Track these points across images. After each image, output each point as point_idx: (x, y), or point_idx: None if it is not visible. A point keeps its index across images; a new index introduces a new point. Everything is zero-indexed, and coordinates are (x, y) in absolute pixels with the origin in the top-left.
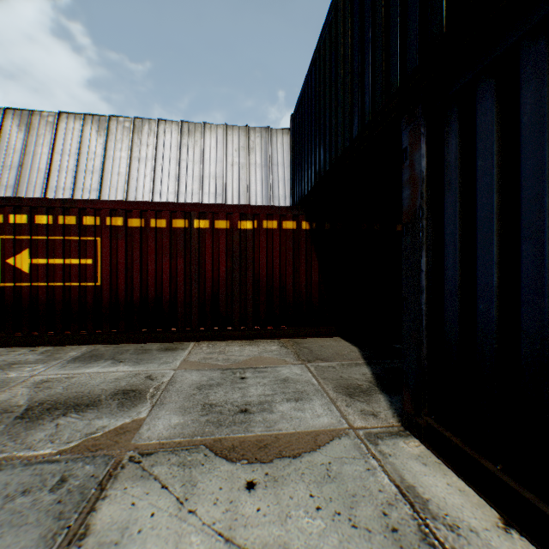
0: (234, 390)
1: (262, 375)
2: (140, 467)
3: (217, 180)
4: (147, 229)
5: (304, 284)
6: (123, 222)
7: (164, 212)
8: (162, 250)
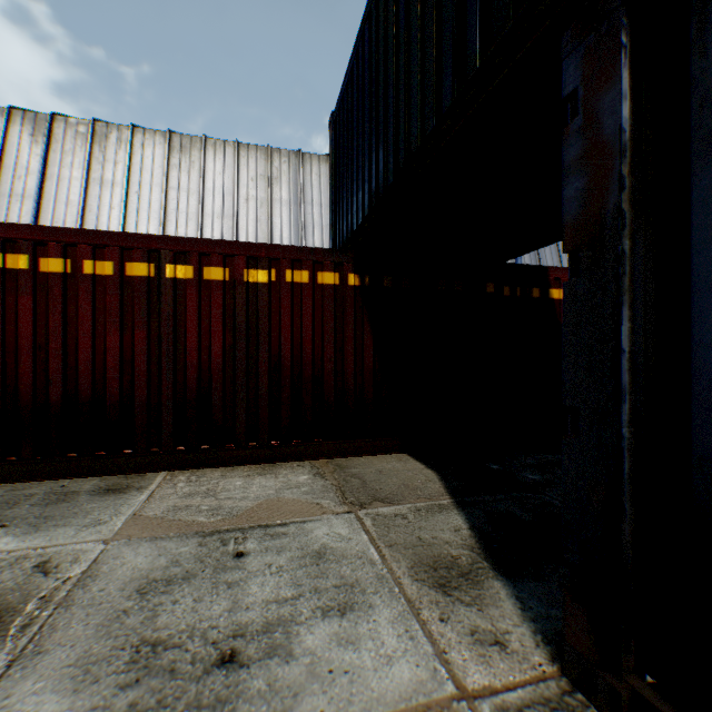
0: (216, 592)
1: (278, 543)
2: None
3: (224, 220)
4: (77, 277)
5: (351, 372)
6: (29, 263)
7: (110, 248)
8: (107, 315)
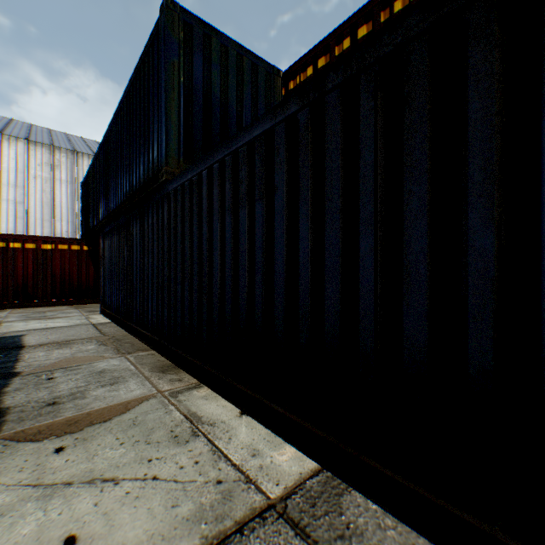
0: (41, 315)
1: (55, 312)
2: (10, 322)
3: (18, 189)
4: None
5: (86, 277)
6: None
7: None
8: None
